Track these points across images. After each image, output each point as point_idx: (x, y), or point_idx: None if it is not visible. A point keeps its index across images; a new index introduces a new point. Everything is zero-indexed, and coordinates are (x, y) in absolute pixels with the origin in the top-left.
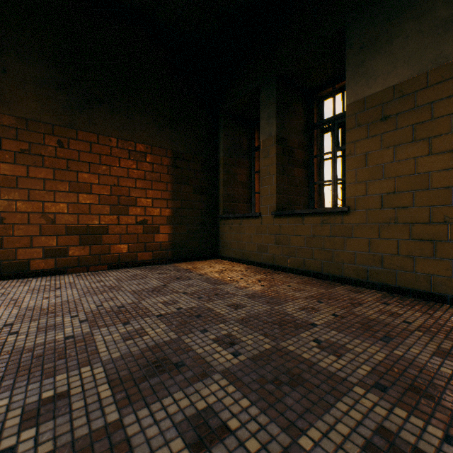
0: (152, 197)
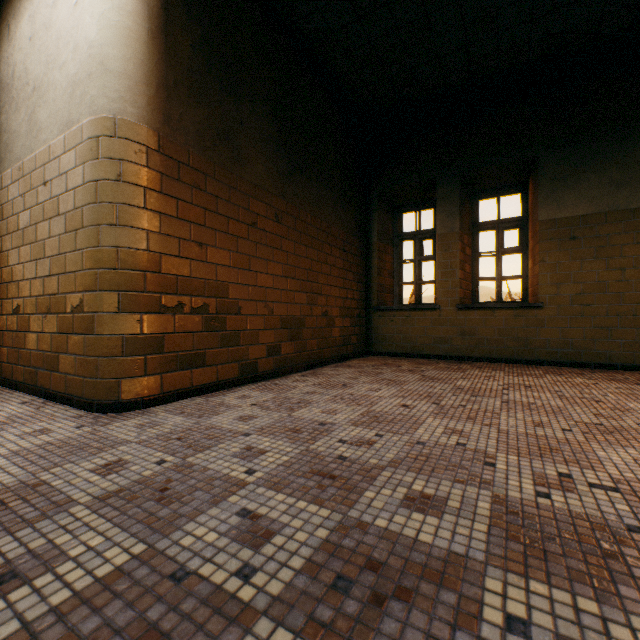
0: (330, 285)
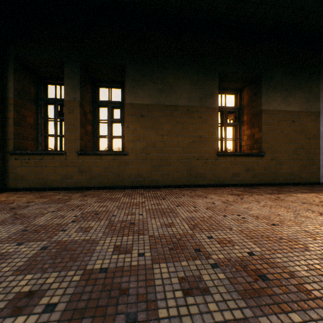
0: None
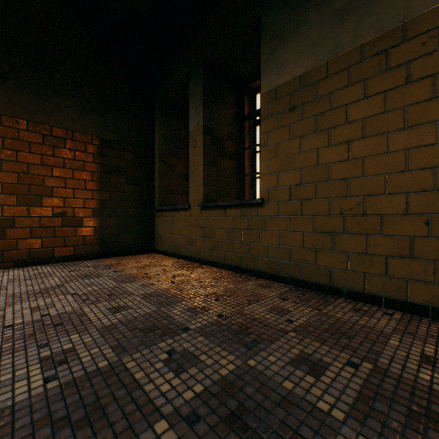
0: (73, 187)
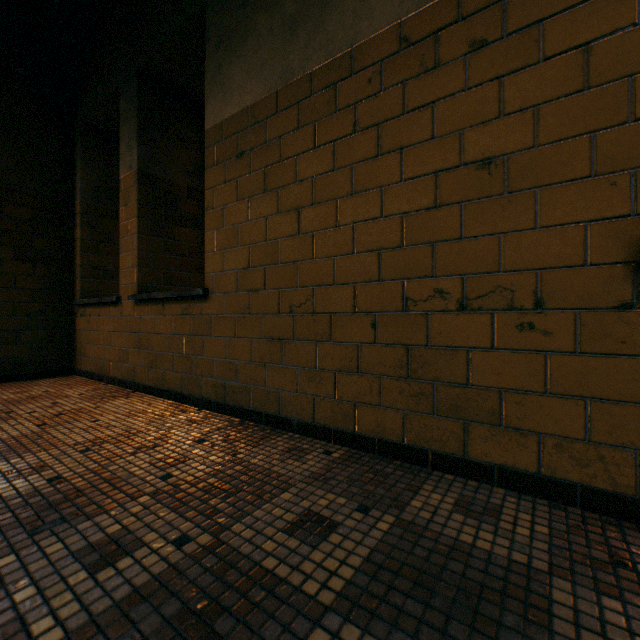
0: None
